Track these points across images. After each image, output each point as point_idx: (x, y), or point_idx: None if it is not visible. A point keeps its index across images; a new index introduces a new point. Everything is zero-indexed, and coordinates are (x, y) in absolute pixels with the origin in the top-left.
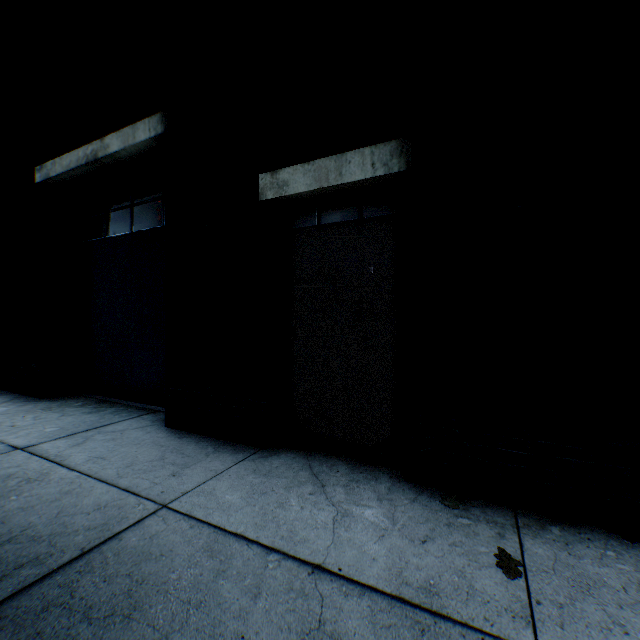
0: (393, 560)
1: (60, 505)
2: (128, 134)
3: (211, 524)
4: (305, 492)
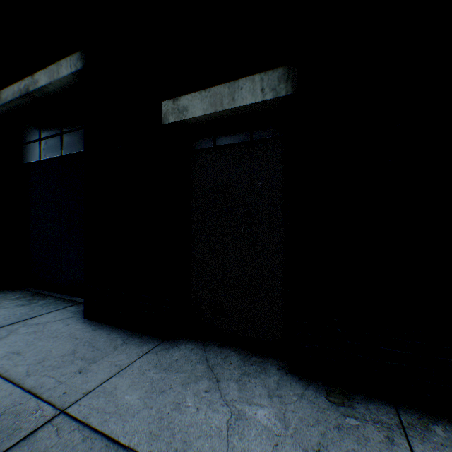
0: None
1: None
2: (53, 71)
3: (105, 435)
4: (201, 389)
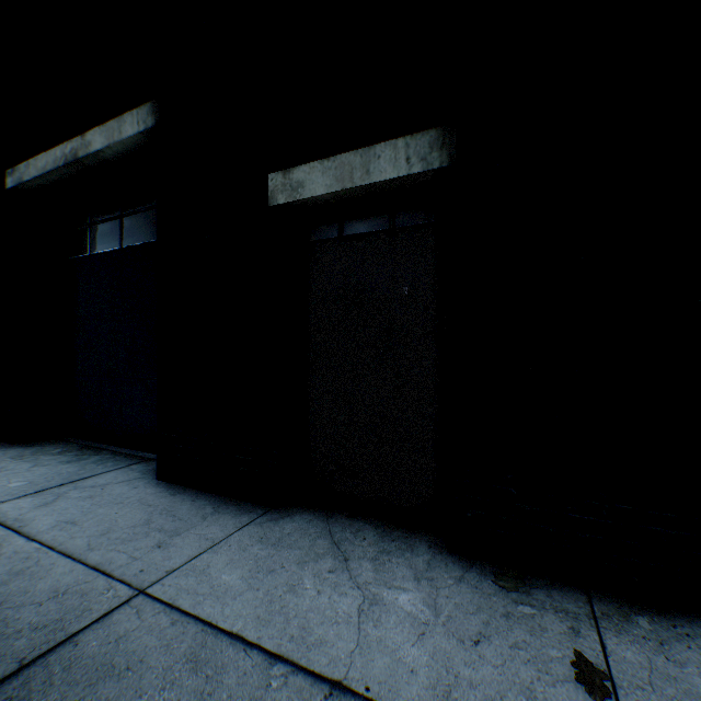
0: (438, 672)
1: (6, 592)
2: (113, 129)
3: (199, 618)
4: (323, 569)
